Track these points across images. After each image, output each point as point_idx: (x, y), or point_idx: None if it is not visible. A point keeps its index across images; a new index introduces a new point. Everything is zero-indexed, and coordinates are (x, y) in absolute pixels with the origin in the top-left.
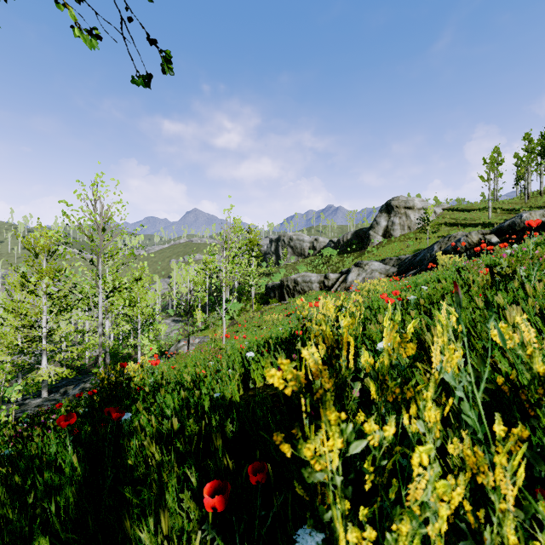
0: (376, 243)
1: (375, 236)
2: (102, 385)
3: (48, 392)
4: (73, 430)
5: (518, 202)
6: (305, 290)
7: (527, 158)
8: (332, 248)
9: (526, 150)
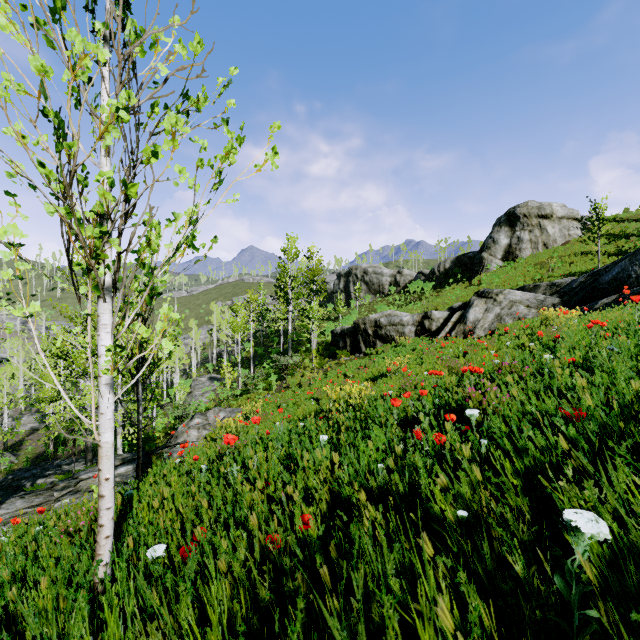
0: (493, 269)
1: (492, 259)
2: None
3: (5, 487)
4: None
5: None
6: (392, 337)
7: None
8: (423, 281)
9: None
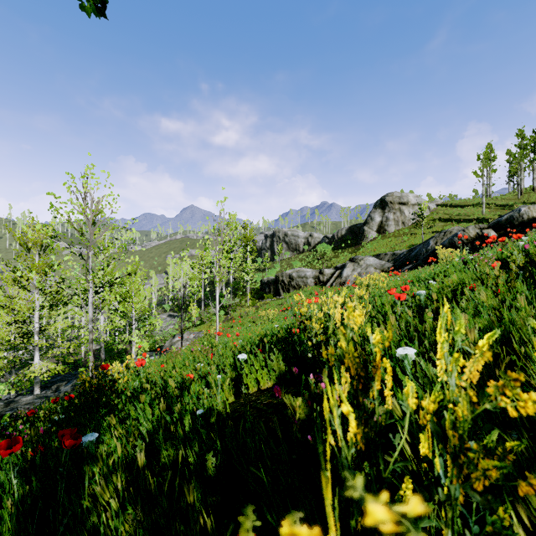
0: (371, 238)
1: (370, 231)
2: (83, 387)
3: (43, 387)
4: (34, 448)
5: (511, 198)
6: (300, 285)
7: (520, 154)
8: (327, 243)
9: (519, 146)
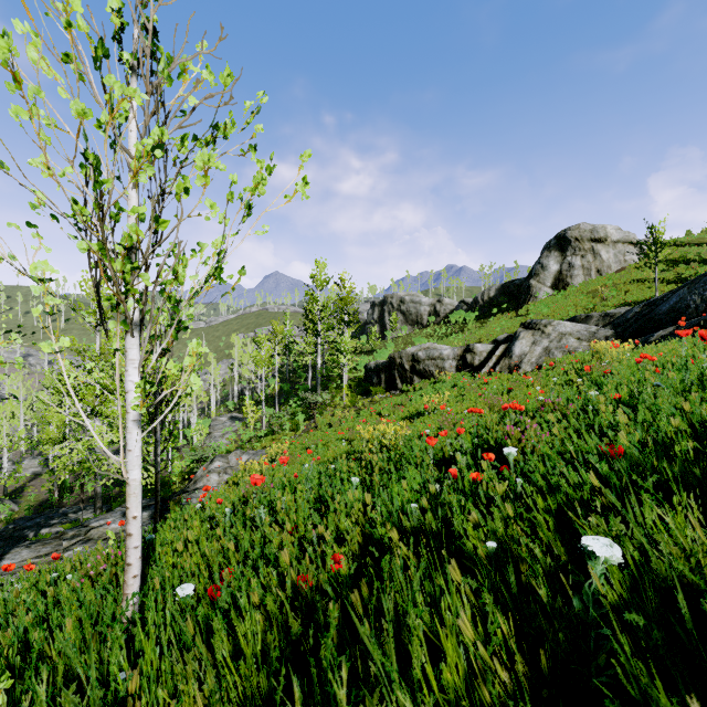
0: (542, 298)
1: (541, 287)
2: None
3: (6, 537)
4: None
5: None
6: (431, 372)
7: None
8: (465, 311)
9: None
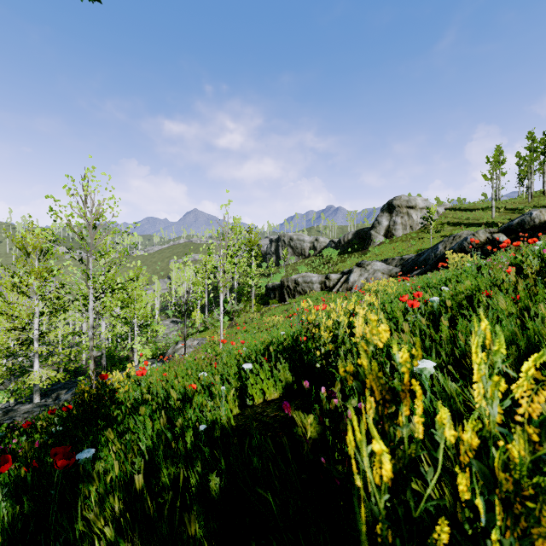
0: (378, 243)
1: (377, 236)
2: (82, 398)
3: (43, 395)
4: (28, 464)
5: (521, 201)
6: (306, 291)
7: (530, 157)
8: (333, 248)
9: (529, 149)
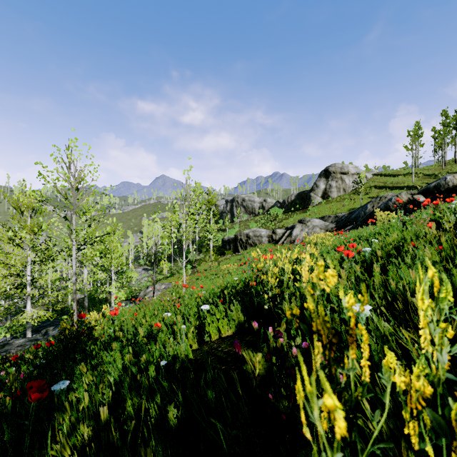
0: (316, 203)
1: (316, 197)
2: (64, 334)
3: (35, 331)
4: (12, 394)
5: (436, 168)
6: (256, 243)
7: (444, 131)
8: (278, 207)
9: (443, 124)
